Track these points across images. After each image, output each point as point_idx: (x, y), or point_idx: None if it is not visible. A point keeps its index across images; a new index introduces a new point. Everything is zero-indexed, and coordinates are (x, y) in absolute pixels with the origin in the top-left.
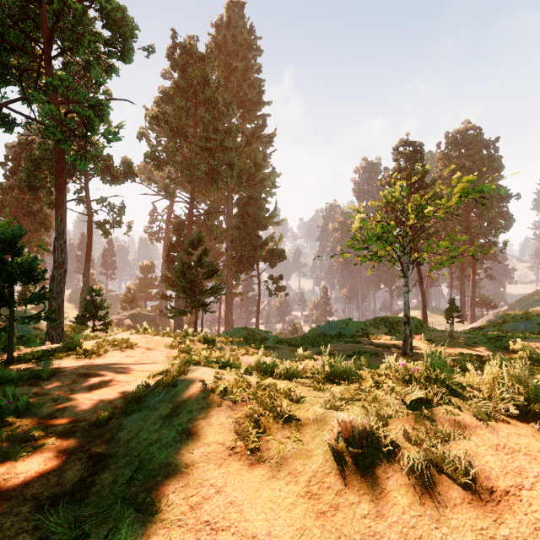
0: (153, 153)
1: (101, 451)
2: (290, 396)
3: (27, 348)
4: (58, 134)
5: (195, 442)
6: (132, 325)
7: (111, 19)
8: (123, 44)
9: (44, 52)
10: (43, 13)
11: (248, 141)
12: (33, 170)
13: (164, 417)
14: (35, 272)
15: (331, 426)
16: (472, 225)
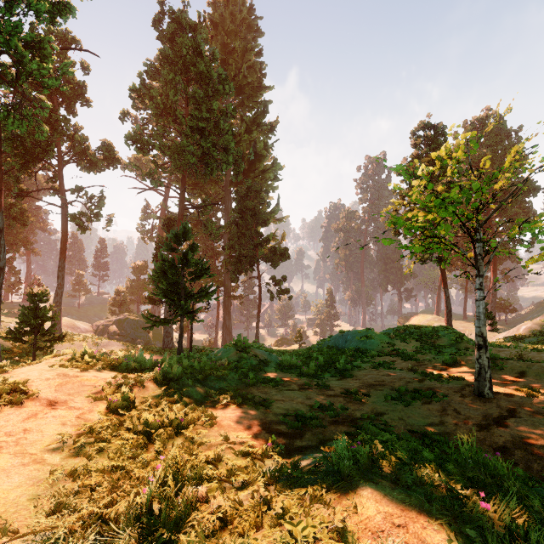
0: (136, 134)
1: None
2: None
3: None
4: None
5: None
6: (118, 332)
7: None
8: None
9: None
10: None
11: (247, 128)
12: None
13: None
14: None
15: None
16: (492, 222)
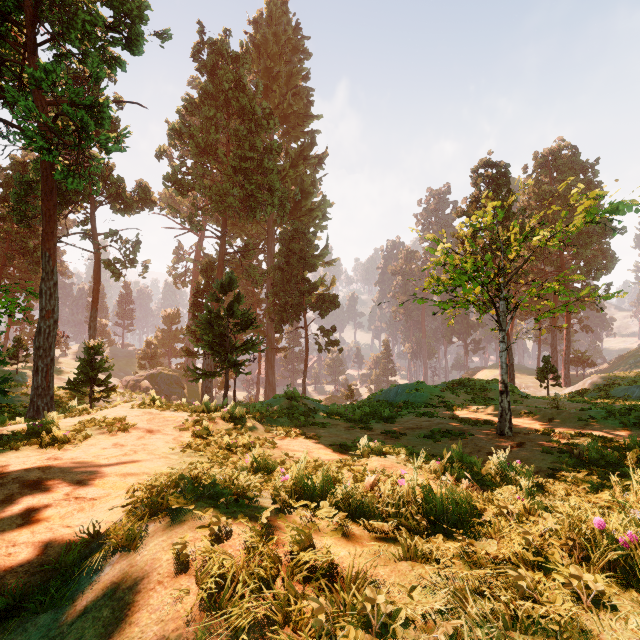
0: (175, 176)
1: None
2: (364, 613)
3: None
4: (39, 141)
5: None
6: (151, 387)
7: None
8: (129, 27)
9: (27, 38)
10: None
11: (293, 162)
12: (24, 196)
13: None
14: None
15: None
16: (566, 266)
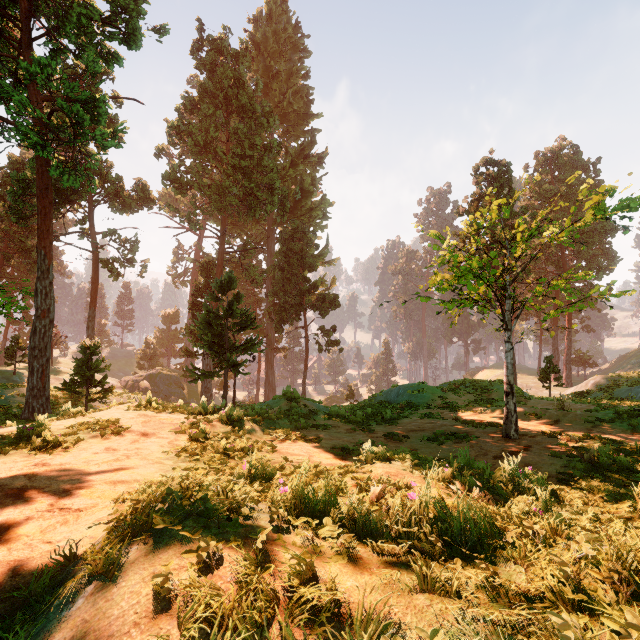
0: (174, 174)
1: None
2: None
3: None
4: (33, 136)
5: None
6: (150, 388)
7: None
8: (126, 21)
9: (21, 32)
10: None
11: (293, 161)
12: (21, 194)
13: None
14: None
15: None
16: (568, 265)
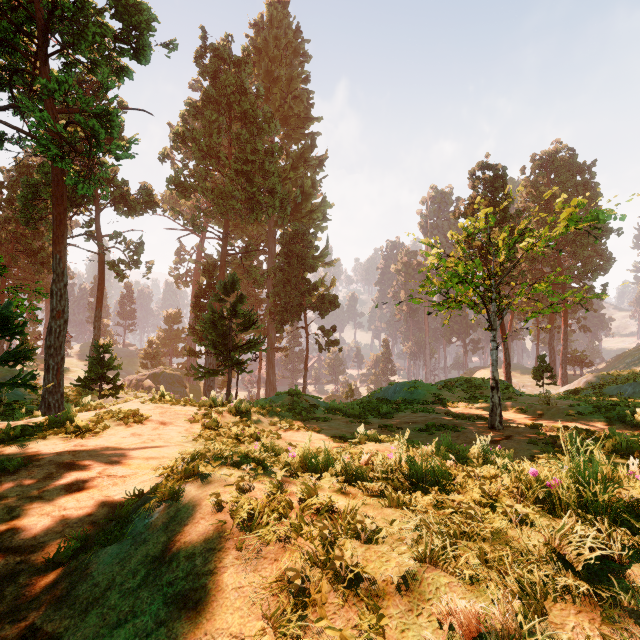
0: (178, 178)
1: (41, 626)
2: (356, 530)
3: (4, 423)
4: (53, 149)
5: (190, 628)
6: (154, 386)
7: (122, 7)
8: (137, 38)
9: (38, 49)
10: (37, 0)
11: (294, 164)
12: (31, 199)
13: (150, 561)
14: (10, 323)
15: (433, 606)
16: (564, 266)
